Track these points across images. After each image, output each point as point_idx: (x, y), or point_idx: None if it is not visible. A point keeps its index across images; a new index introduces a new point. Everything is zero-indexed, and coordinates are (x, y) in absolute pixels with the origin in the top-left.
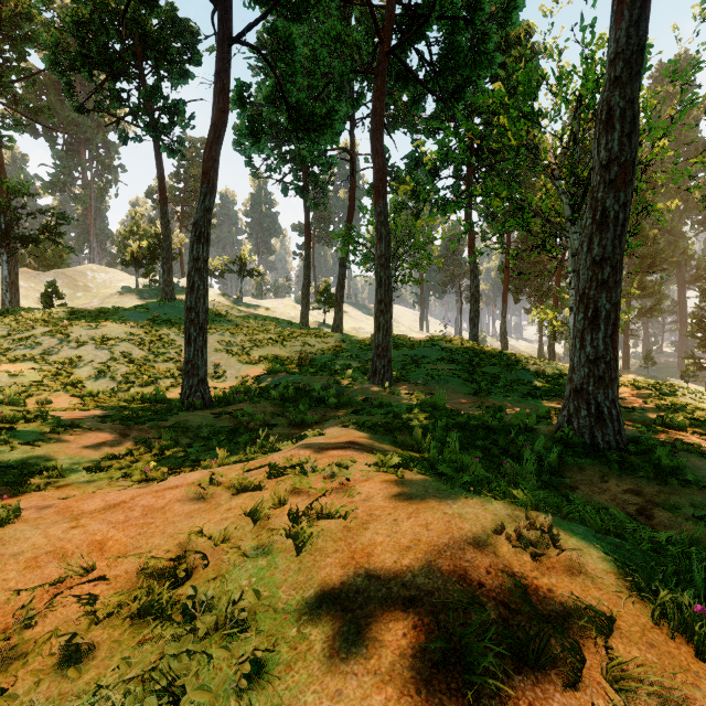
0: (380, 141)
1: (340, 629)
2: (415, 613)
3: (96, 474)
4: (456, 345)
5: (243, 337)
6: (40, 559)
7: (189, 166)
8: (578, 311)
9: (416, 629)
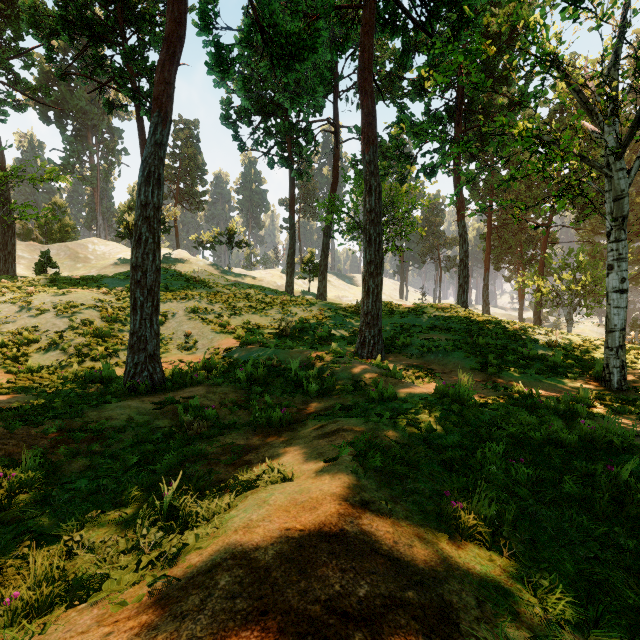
0: (368, 81)
1: None
2: None
3: None
4: (448, 313)
5: (221, 304)
6: None
7: (183, 146)
8: None
9: None
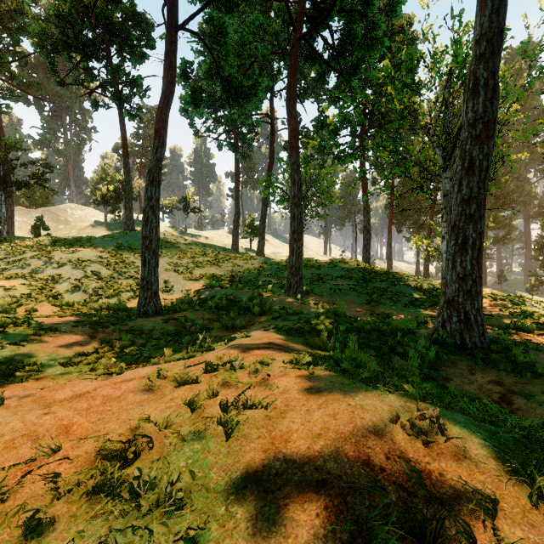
0: (293, 107)
1: (262, 509)
2: (326, 495)
3: (68, 369)
4: (352, 266)
5: (187, 259)
6: (16, 441)
7: (146, 127)
8: (450, 239)
9: (327, 510)
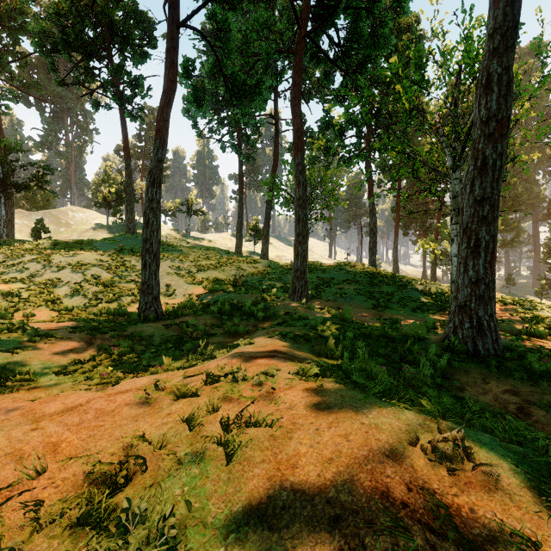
0: (298, 107)
1: None
2: (341, 536)
3: (63, 378)
4: (358, 269)
5: (189, 262)
6: None
7: (148, 129)
8: (462, 242)
9: None
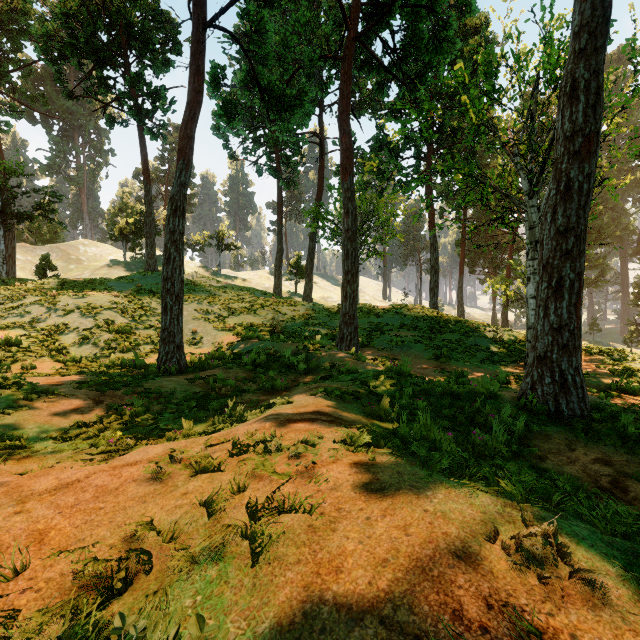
0: (346, 122)
1: None
2: None
3: (62, 445)
4: (417, 313)
5: (219, 305)
6: None
7: (172, 149)
8: (542, 280)
9: None
